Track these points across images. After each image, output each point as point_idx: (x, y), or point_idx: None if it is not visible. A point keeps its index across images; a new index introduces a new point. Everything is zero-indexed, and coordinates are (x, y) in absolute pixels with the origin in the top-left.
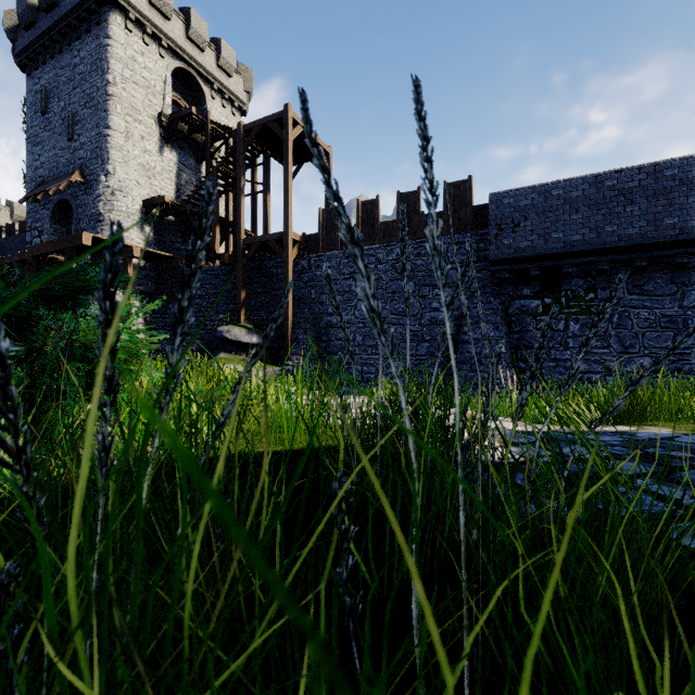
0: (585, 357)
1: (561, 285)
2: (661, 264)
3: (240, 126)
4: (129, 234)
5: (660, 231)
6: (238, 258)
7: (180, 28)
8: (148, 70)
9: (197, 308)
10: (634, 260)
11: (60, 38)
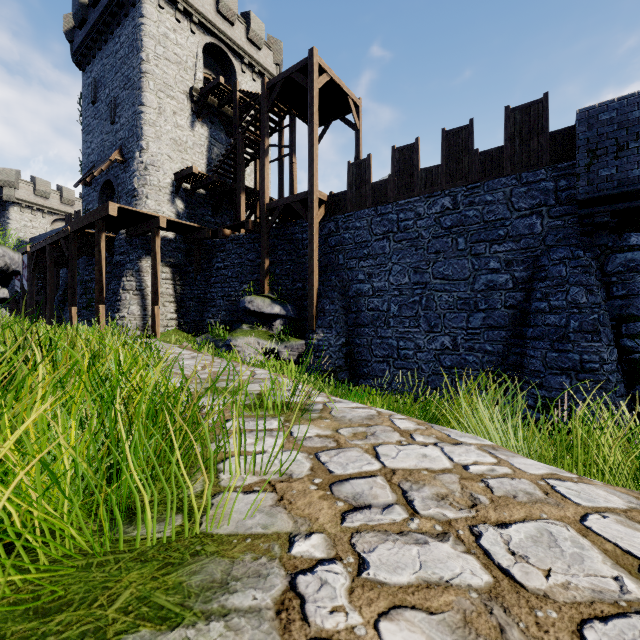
0: None
1: None
2: None
3: (264, 83)
4: (161, 207)
5: None
6: (261, 225)
7: (211, 3)
8: (180, 46)
9: (222, 279)
10: None
11: (105, 29)
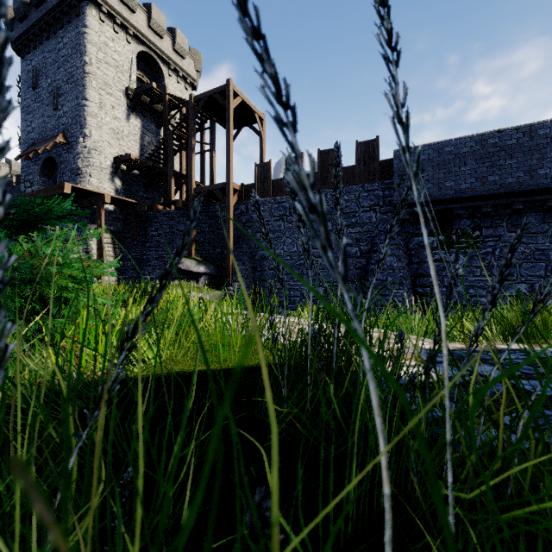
0: (472, 284)
1: (453, 224)
2: (535, 207)
3: (191, 97)
4: (102, 184)
5: (535, 180)
6: (189, 204)
7: (143, 20)
8: (117, 53)
9: (156, 244)
10: (513, 204)
11: (47, 28)
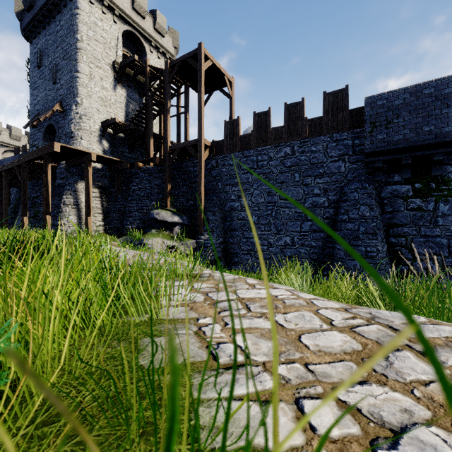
0: None
1: (432, 171)
2: None
3: (167, 63)
4: (91, 145)
5: None
6: (165, 160)
7: (128, 2)
8: (105, 31)
9: (137, 198)
10: None
11: (48, 14)
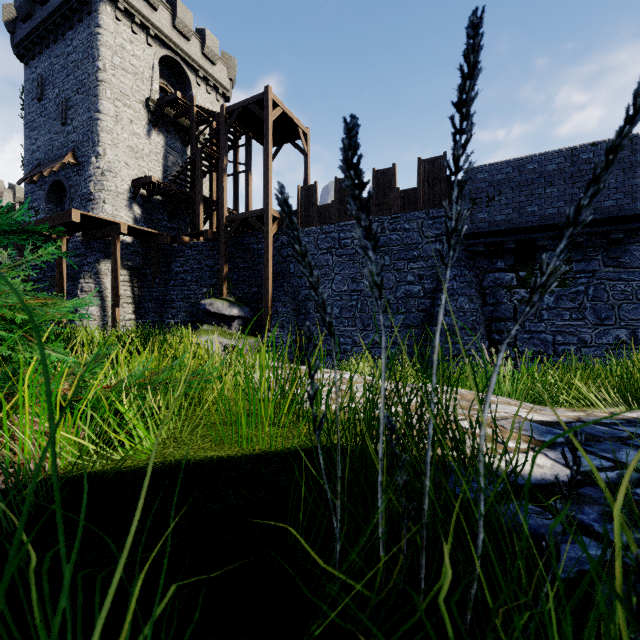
0: (560, 329)
1: (536, 257)
2: (638, 236)
3: (222, 108)
4: (118, 212)
5: (638, 203)
6: (220, 235)
7: (167, 18)
8: (136, 57)
9: (181, 283)
10: (611, 232)
11: (54, 29)
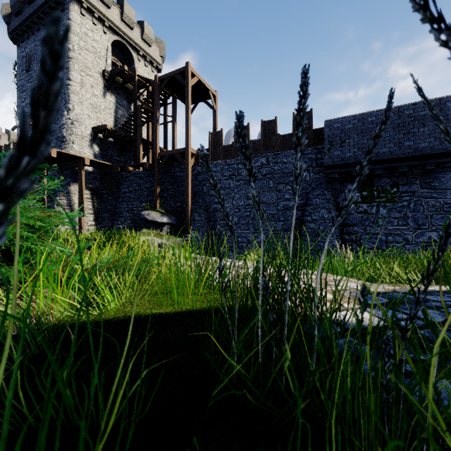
0: (391, 232)
1: (374, 182)
2: (444, 167)
3: (156, 77)
4: (83, 150)
5: (444, 145)
6: (155, 166)
7: (117, 14)
8: (95, 41)
9: (127, 199)
10: (425, 165)
11: (38, 21)
